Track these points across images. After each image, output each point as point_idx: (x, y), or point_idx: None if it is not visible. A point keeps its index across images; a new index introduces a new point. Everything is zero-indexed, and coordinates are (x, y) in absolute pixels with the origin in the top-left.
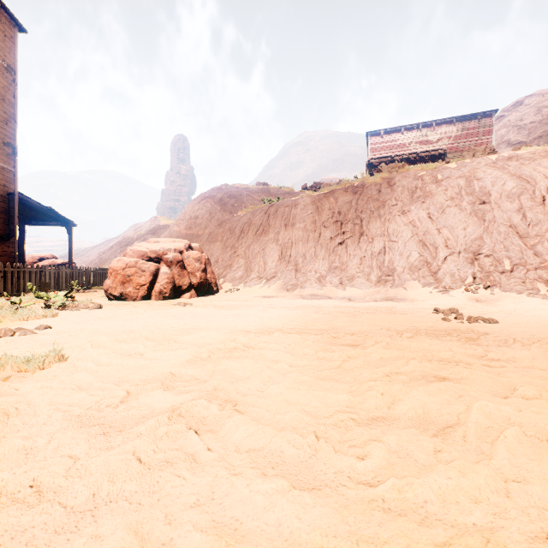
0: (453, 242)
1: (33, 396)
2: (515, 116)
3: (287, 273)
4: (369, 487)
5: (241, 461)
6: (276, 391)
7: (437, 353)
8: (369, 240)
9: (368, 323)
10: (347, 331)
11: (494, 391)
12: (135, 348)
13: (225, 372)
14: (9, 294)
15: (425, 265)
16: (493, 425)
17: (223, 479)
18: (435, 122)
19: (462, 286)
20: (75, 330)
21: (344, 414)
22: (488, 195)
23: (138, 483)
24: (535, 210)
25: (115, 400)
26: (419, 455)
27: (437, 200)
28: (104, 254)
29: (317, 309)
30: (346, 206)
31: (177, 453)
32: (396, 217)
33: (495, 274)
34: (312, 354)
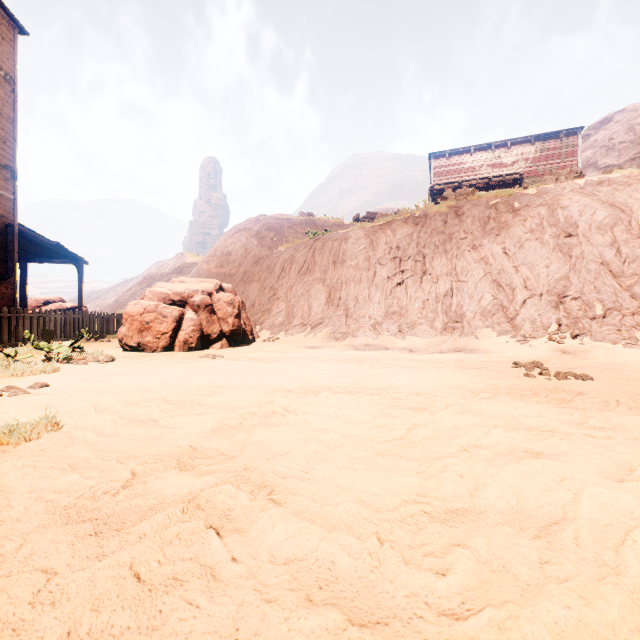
0: (533, 282)
1: (11, 478)
2: (602, 134)
3: (336, 319)
4: (455, 620)
5: (278, 577)
6: (324, 472)
7: (525, 419)
8: (433, 280)
9: (435, 380)
10: (410, 391)
11: (604, 472)
12: (149, 413)
13: (260, 444)
14: (6, 345)
15: (501, 310)
16: (612, 521)
17: (252, 608)
18: (510, 141)
19: (545, 334)
20: (78, 388)
21: (414, 506)
22: (575, 227)
23: (132, 613)
24: (631, 244)
25: (115, 484)
26: (519, 569)
27: (513, 233)
28: (121, 297)
29: (372, 362)
30: (406, 240)
31: (191, 565)
32: (466, 252)
33: (584, 320)
34: (368, 420)
